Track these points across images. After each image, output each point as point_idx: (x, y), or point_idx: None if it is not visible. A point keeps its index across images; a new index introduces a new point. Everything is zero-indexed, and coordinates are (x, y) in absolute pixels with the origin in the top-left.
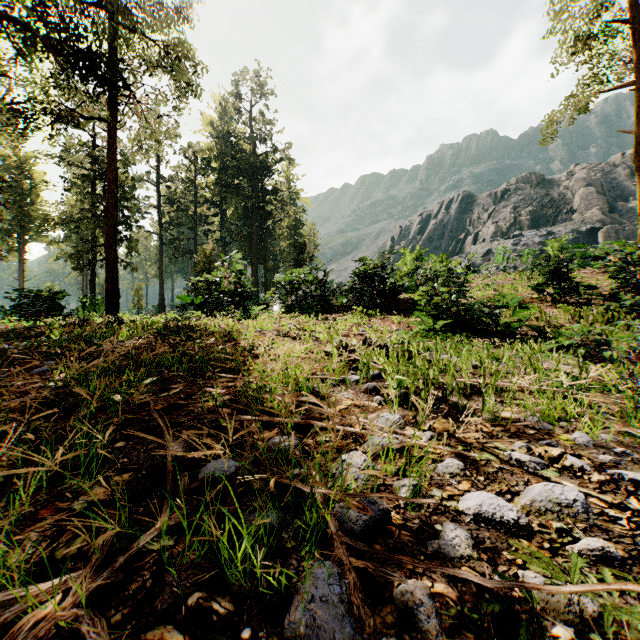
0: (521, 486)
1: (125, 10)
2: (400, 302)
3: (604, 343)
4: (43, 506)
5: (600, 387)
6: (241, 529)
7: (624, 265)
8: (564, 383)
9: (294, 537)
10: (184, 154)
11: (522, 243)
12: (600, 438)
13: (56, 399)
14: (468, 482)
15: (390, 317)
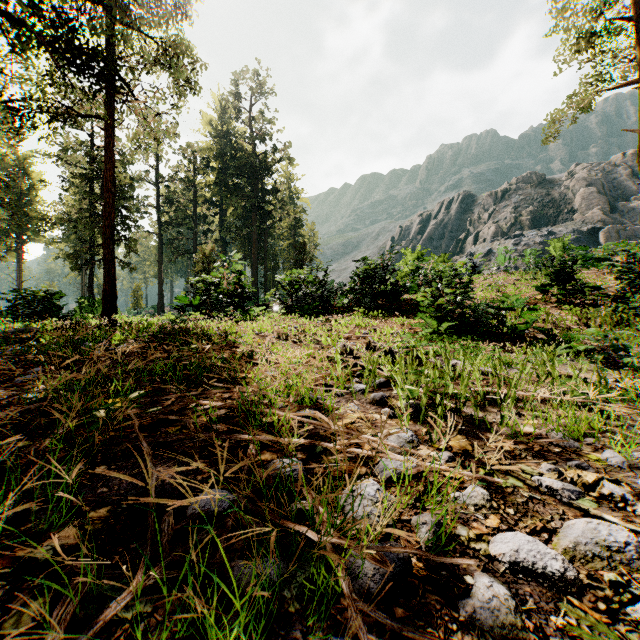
0: (557, 521)
1: (122, 6)
2: (402, 303)
3: (622, 348)
4: (0, 554)
5: (619, 395)
6: (233, 597)
7: (632, 265)
8: (593, 396)
9: (298, 596)
10: (183, 153)
11: (523, 243)
12: (633, 457)
13: (26, 420)
14: (496, 516)
15: (392, 318)
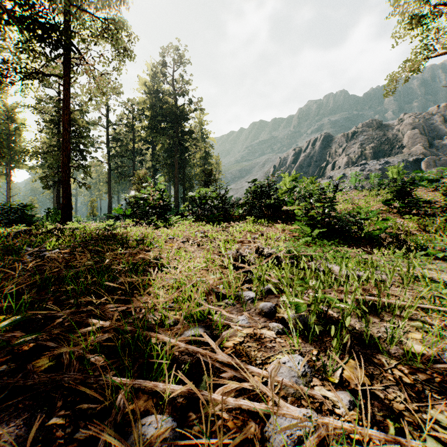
0: None
1: None
2: (282, 213)
3: None
4: None
5: None
6: None
7: None
8: None
9: None
10: (126, 106)
11: (367, 169)
12: None
13: None
14: None
15: (275, 225)
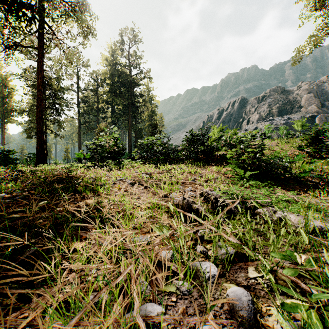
0: None
1: None
2: (213, 157)
3: None
4: None
5: None
6: None
7: None
8: None
9: None
10: (91, 75)
11: (274, 124)
12: None
13: None
14: None
15: (209, 167)
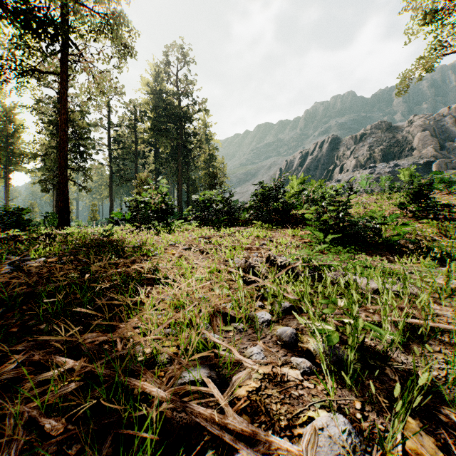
0: None
1: None
2: (290, 217)
3: None
4: None
5: None
6: None
7: None
8: None
9: None
10: (128, 107)
11: (376, 172)
12: None
13: None
14: None
15: (284, 230)
